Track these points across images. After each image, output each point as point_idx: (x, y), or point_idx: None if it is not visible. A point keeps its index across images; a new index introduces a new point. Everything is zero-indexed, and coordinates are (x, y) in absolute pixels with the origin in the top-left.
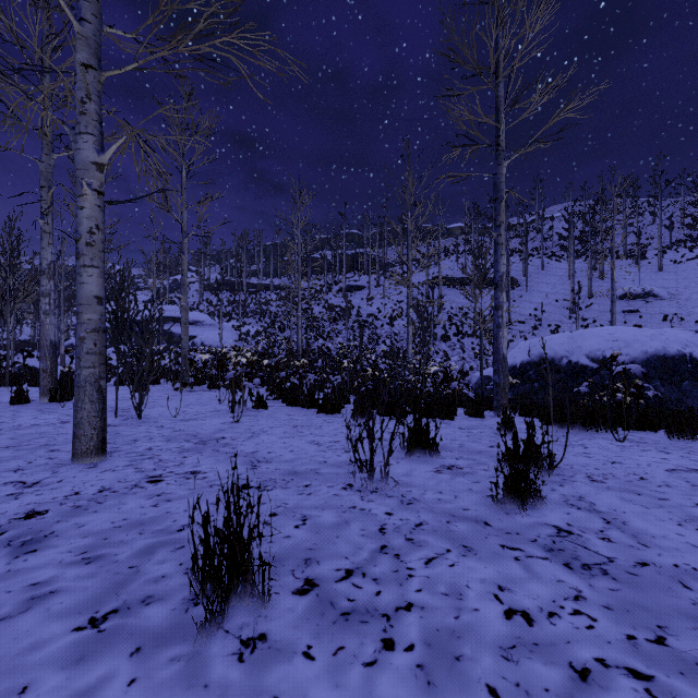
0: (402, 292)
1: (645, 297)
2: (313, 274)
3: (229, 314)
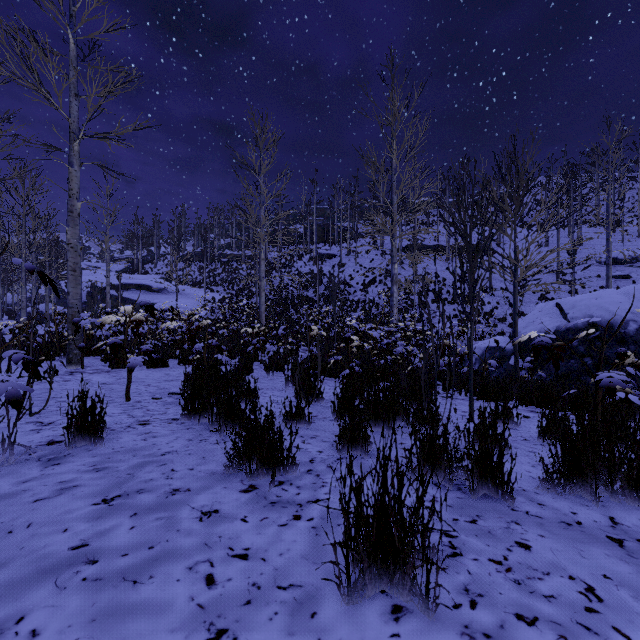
0: (375, 260)
1: (632, 262)
2: (284, 245)
3: (199, 283)
